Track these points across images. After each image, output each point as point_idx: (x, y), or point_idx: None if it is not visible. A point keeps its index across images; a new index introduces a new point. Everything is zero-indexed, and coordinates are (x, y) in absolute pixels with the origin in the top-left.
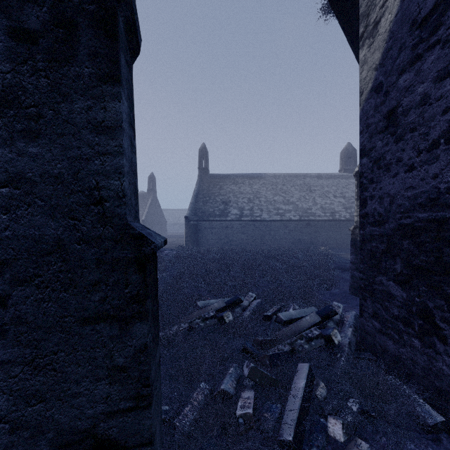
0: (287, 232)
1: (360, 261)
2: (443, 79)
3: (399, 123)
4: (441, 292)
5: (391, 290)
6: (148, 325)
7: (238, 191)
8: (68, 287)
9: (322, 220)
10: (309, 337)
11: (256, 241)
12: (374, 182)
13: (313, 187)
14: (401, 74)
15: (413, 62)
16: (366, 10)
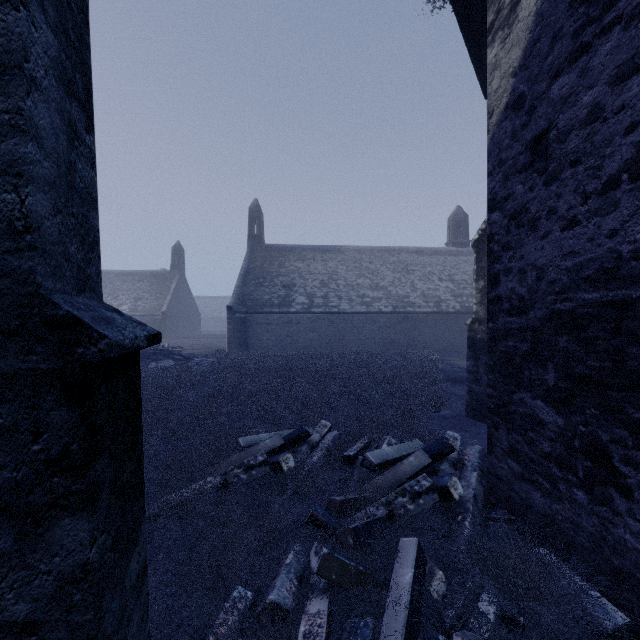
0: (375, 329)
1: (488, 369)
2: (626, 78)
3: (551, 154)
4: (622, 418)
5: (538, 414)
6: (97, 517)
7: (306, 270)
8: None
9: (423, 312)
10: (416, 491)
11: (332, 342)
12: (511, 248)
13: (411, 266)
14: (555, 78)
15: (576, 57)
16: None
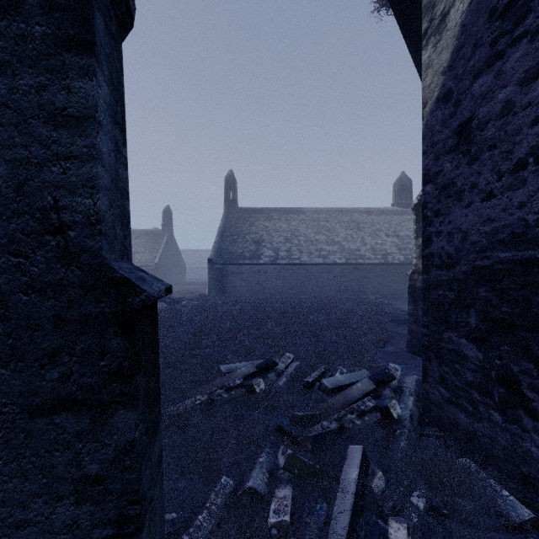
0: (331, 278)
1: (423, 313)
2: (532, 80)
3: (473, 139)
4: (529, 353)
5: (463, 350)
6: (138, 411)
7: (272, 228)
8: (8, 360)
9: (372, 263)
10: (362, 410)
11: (294, 289)
12: (441, 214)
13: (361, 224)
14: (476, 78)
15: (492, 62)
16: (431, 1)
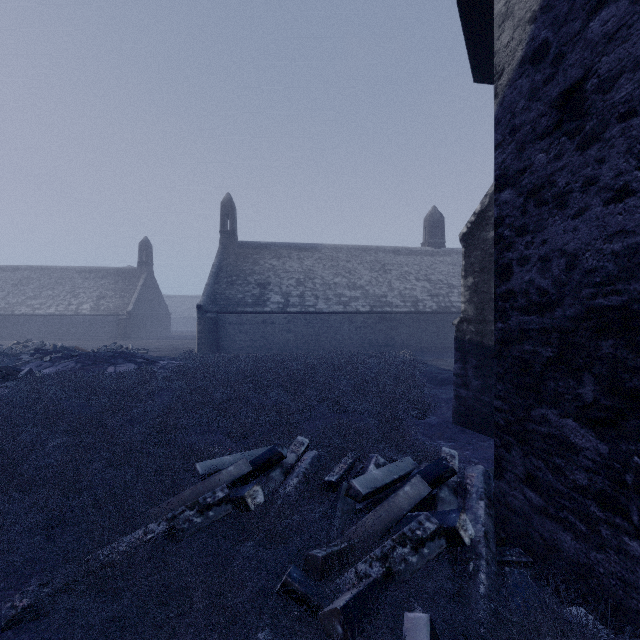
0: (353, 329)
1: (497, 377)
2: None
3: (589, 109)
4: None
5: (569, 436)
6: None
7: (281, 268)
8: None
9: (401, 312)
10: (418, 538)
11: (308, 343)
12: (528, 232)
13: (388, 265)
14: (594, 13)
15: None
16: None
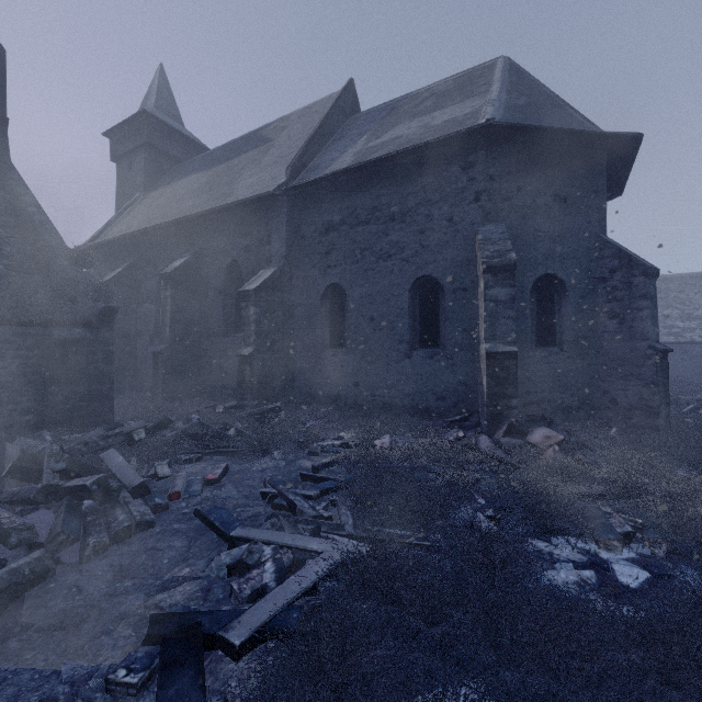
0: (686, 358)
1: None
2: None
3: None
4: None
5: None
6: None
7: None
8: None
9: None
10: (698, 399)
11: None
12: None
13: None
14: None
15: None
16: None
